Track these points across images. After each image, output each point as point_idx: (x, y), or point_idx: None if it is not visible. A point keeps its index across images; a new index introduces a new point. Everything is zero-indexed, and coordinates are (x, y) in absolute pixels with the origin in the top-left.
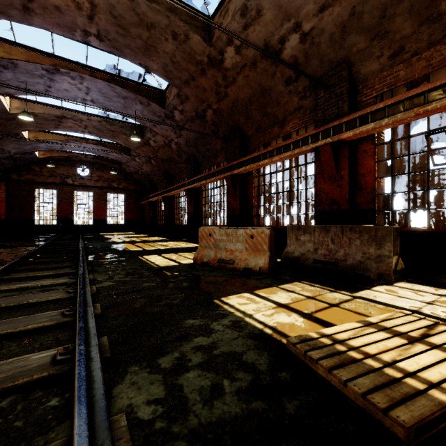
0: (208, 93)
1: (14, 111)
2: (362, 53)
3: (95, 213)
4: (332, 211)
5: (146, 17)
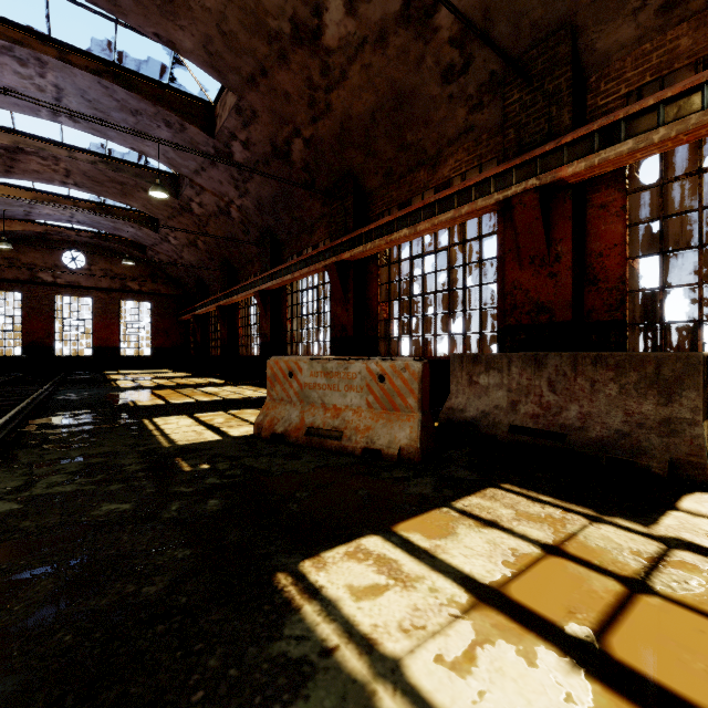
0: (294, 103)
1: None
2: (601, 4)
3: (97, 336)
4: (536, 326)
5: None
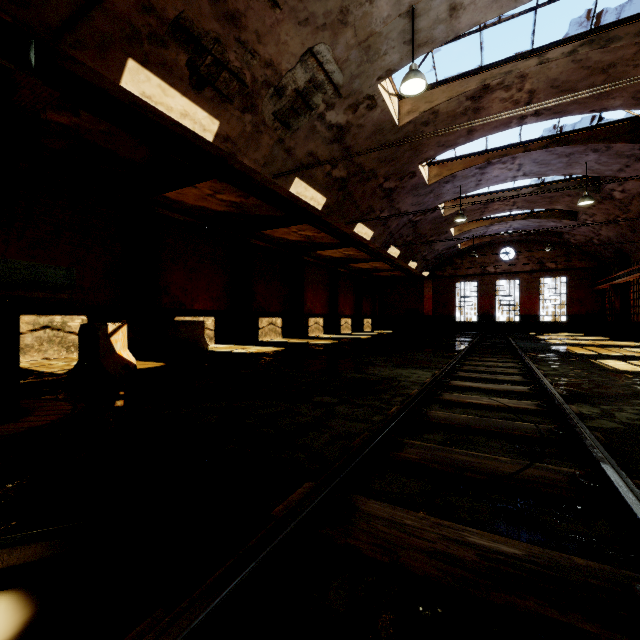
0: None
1: (446, 214)
2: None
3: (522, 307)
4: None
5: (600, 63)
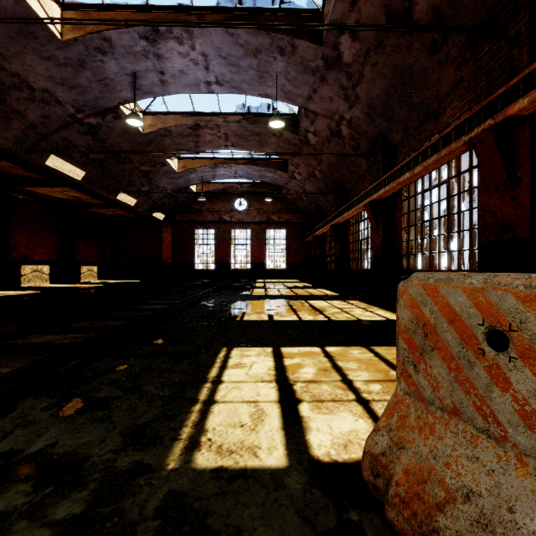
0: None
1: (147, 131)
2: None
3: (253, 255)
4: None
5: None
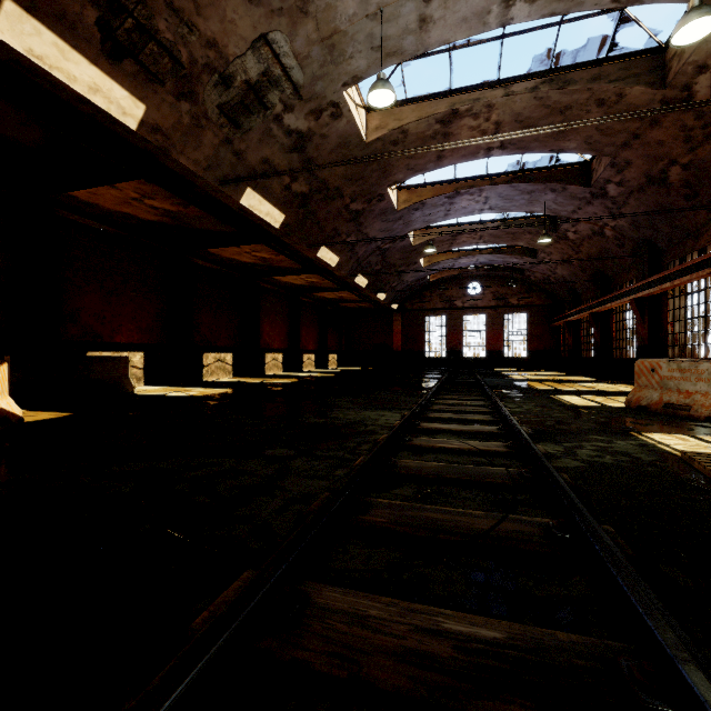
0: (668, 145)
1: (416, 243)
2: None
3: (488, 342)
4: None
5: (559, 103)
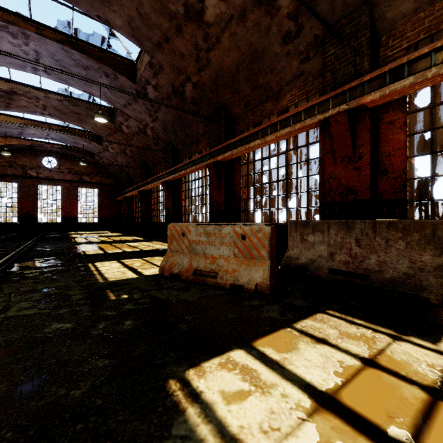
0: (186, 60)
1: None
2: None
3: (64, 210)
4: (345, 202)
5: None
